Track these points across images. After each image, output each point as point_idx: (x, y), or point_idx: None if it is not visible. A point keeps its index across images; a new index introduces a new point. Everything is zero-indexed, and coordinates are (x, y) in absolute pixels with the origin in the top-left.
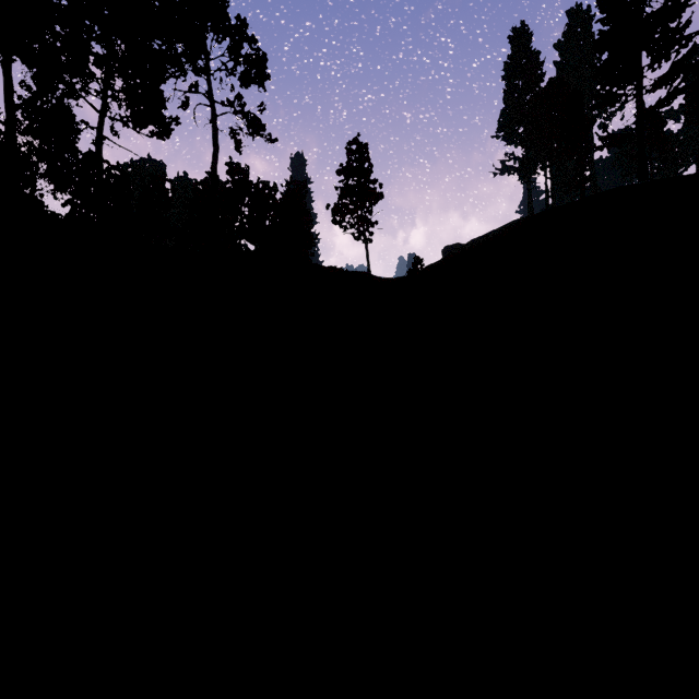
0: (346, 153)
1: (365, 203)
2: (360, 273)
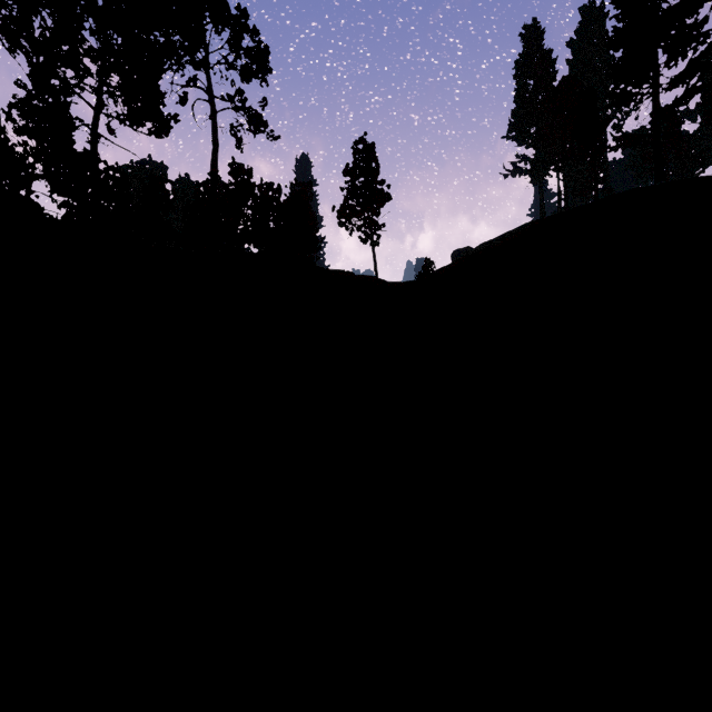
0: (353, 153)
1: (372, 205)
2: (367, 277)
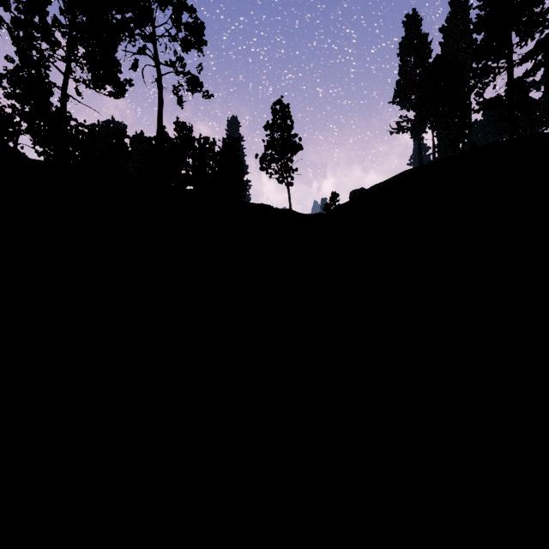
0: (272, 112)
1: (287, 153)
2: (283, 210)
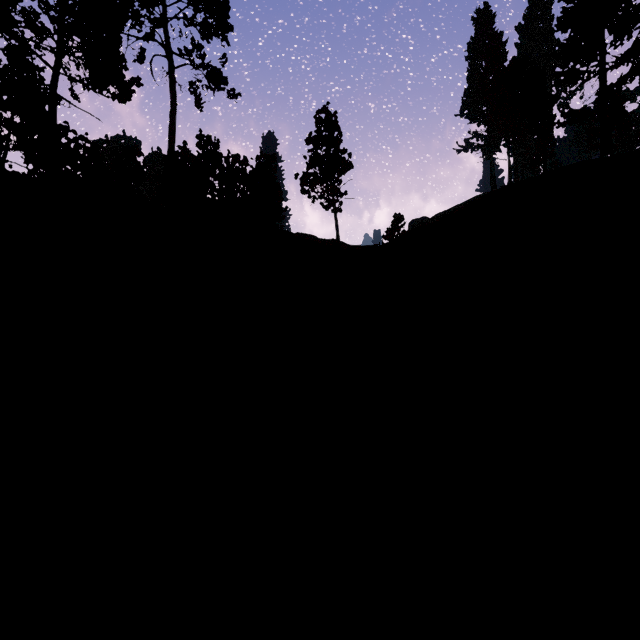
0: (315, 122)
1: (334, 172)
2: (330, 241)
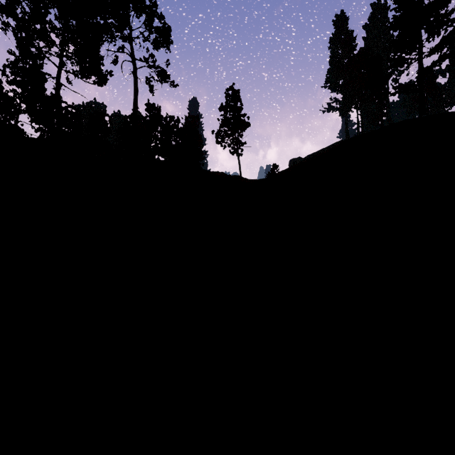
0: (225, 96)
1: (238, 130)
2: (235, 176)
